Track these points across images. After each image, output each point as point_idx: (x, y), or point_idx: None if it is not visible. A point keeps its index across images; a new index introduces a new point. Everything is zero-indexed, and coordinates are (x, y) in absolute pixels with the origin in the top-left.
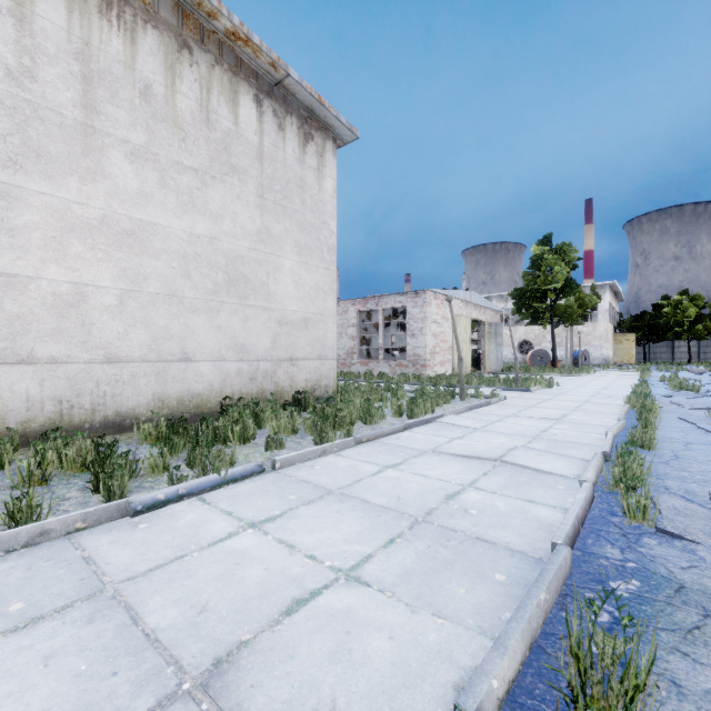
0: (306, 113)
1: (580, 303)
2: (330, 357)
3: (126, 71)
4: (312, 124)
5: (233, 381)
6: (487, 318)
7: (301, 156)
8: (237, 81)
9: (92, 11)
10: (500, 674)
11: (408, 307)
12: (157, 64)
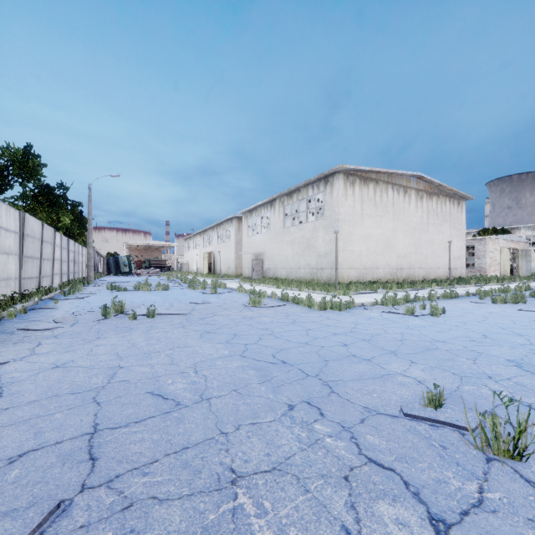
0: (458, 197)
1: None
2: (463, 268)
3: (431, 208)
4: (459, 199)
5: (445, 274)
6: (519, 247)
7: (457, 210)
8: (446, 198)
9: (428, 199)
10: (534, 287)
11: (475, 245)
12: (435, 204)
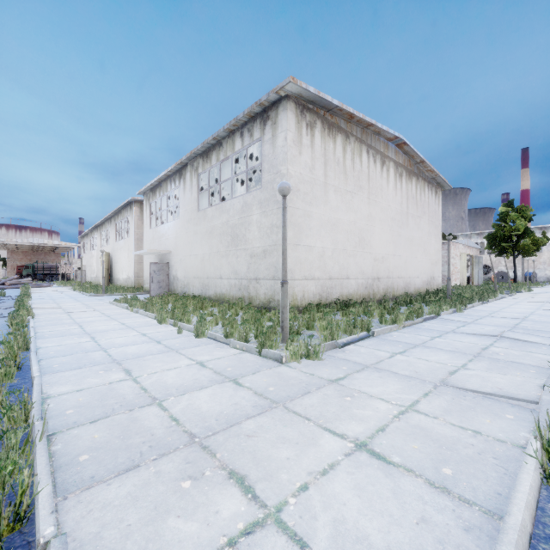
0: (436, 184)
1: (534, 243)
2: (440, 276)
3: (411, 193)
4: (437, 187)
5: (424, 284)
6: (473, 253)
7: (435, 200)
8: (424, 182)
9: (407, 180)
10: None
11: None
12: (414, 187)
